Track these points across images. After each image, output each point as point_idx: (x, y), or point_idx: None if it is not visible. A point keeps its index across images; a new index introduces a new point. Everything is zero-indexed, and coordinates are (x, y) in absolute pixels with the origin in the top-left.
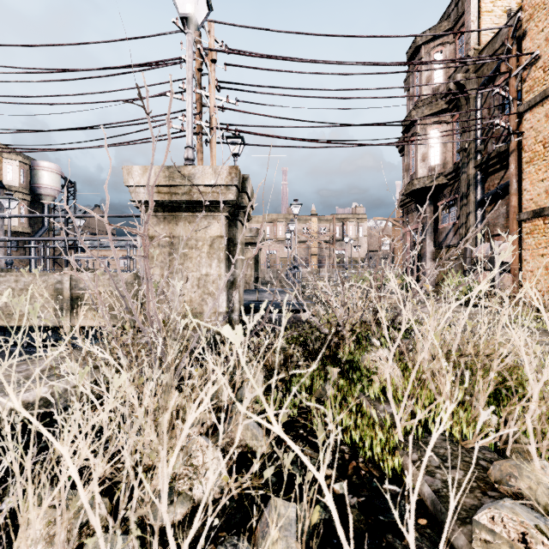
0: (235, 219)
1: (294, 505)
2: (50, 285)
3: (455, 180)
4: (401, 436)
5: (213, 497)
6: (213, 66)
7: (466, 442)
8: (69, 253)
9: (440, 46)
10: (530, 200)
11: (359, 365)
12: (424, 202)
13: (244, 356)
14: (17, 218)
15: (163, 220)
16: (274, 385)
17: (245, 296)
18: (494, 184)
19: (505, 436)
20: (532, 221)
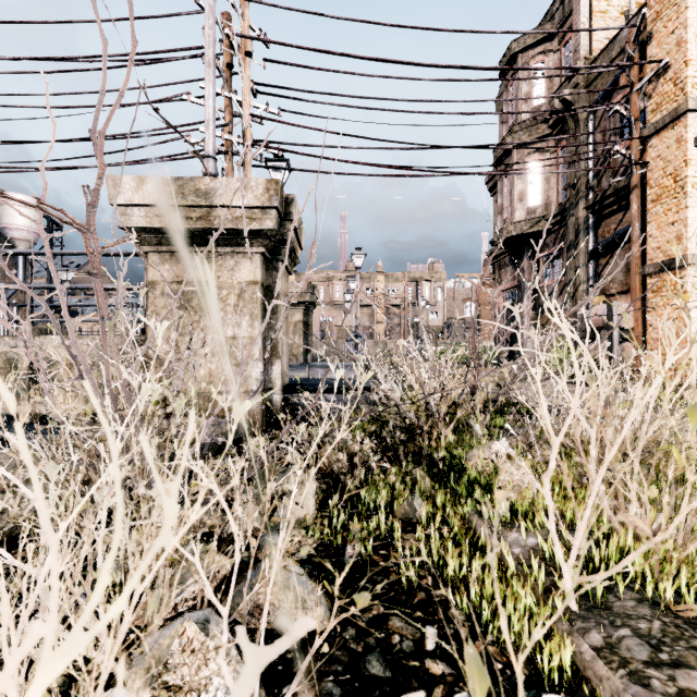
0: (275, 258)
1: None
2: None
3: (561, 225)
4: (574, 601)
5: None
6: (247, 61)
7: (684, 606)
8: None
9: (541, 55)
10: (657, 249)
11: (463, 467)
12: (521, 253)
13: None
14: None
15: (169, 258)
16: None
17: (291, 372)
18: (610, 229)
19: None
20: (659, 276)
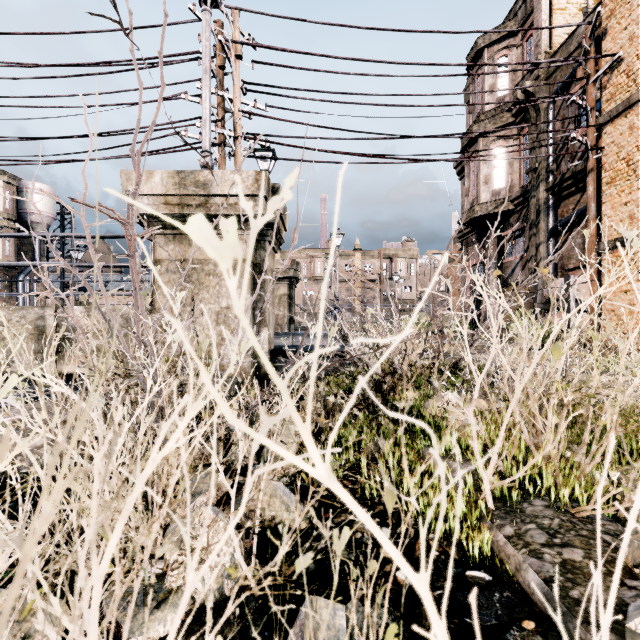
0: (263, 239)
1: (343, 607)
2: (29, 321)
3: (523, 206)
4: (491, 501)
5: (223, 594)
6: (237, 63)
7: (579, 508)
8: (39, 268)
9: (505, 50)
10: (611, 227)
11: (421, 414)
12: (486, 232)
13: (243, 294)
14: (1, 250)
15: (173, 240)
16: (314, 369)
17: (277, 340)
18: (568, 209)
19: (627, 500)
20: (613, 252)
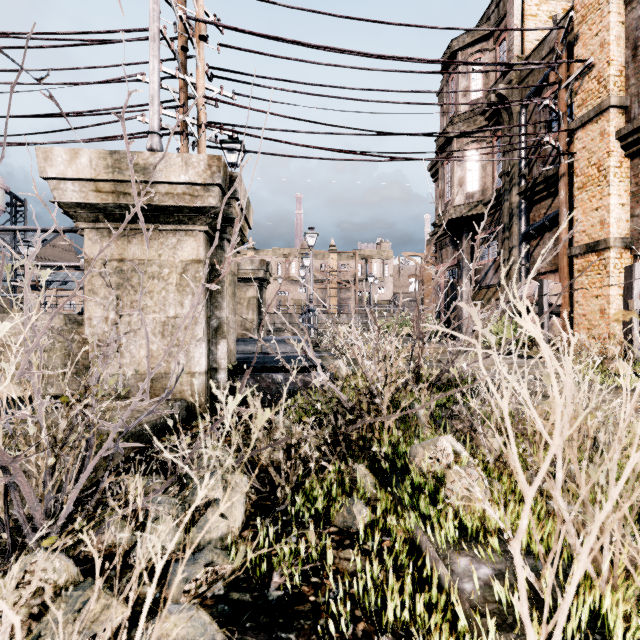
0: (220, 237)
1: None
2: None
3: (496, 209)
4: None
5: None
6: (201, 45)
7: None
8: None
9: (479, 53)
10: (583, 232)
11: (407, 463)
12: (460, 234)
13: None
14: None
15: (107, 235)
16: None
17: (245, 347)
18: (540, 214)
19: None
20: (585, 257)
